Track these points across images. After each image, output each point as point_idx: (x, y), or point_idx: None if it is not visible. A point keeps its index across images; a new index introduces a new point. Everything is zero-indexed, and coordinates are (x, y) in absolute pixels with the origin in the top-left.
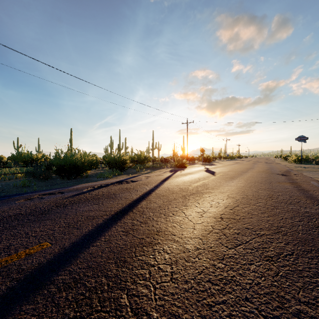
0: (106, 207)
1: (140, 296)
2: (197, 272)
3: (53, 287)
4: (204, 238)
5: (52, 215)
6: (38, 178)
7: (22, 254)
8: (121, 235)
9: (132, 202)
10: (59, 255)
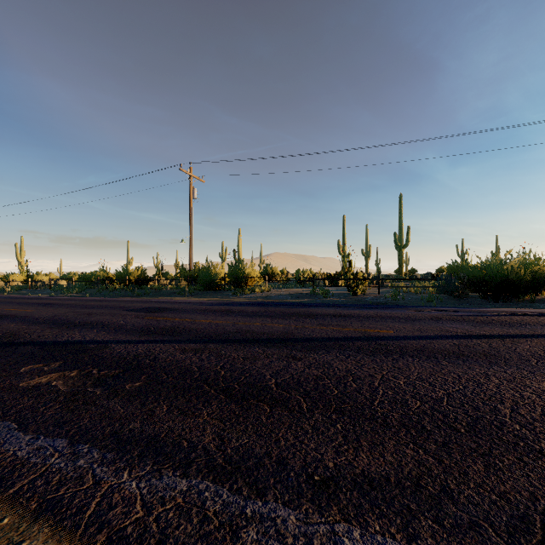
0: (480, 329)
1: (404, 359)
2: (460, 371)
3: (374, 342)
4: (539, 374)
5: (417, 323)
6: (450, 295)
7: (375, 331)
8: (447, 344)
9: (529, 335)
10: (391, 337)
